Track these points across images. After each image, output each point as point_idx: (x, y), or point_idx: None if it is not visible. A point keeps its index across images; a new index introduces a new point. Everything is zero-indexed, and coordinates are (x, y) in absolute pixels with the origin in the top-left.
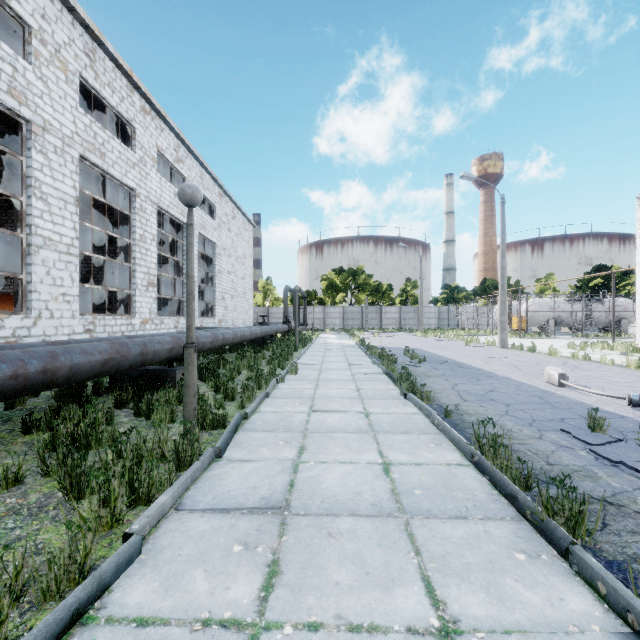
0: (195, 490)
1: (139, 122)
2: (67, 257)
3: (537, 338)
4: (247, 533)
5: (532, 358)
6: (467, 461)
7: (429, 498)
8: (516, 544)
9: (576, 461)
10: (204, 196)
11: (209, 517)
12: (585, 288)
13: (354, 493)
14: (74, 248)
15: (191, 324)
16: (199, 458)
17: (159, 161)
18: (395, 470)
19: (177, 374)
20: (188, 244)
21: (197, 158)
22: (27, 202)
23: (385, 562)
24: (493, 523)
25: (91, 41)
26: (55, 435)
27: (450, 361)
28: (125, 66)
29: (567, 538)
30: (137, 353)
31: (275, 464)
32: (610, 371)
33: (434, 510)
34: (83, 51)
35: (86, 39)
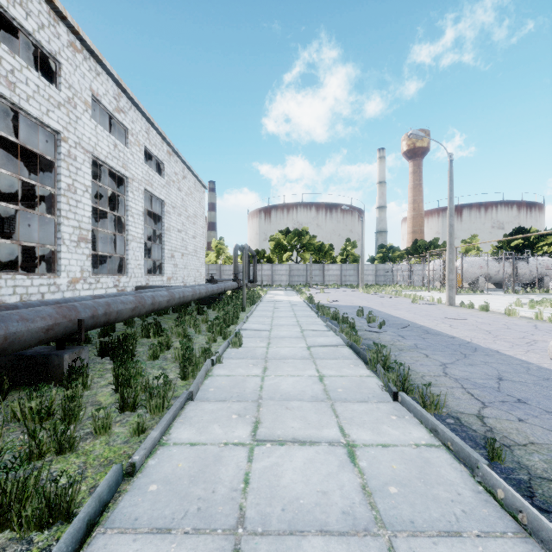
0: None
1: (66, 58)
2: None
3: (472, 294)
4: None
5: (493, 319)
6: None
7: None
8: None
9: None
10: (151, 152)
11: None
12: (506, 248)
13: None
14: None
15: None
16: None
17: (101, 113)
18: None
19: (65, 360)
20: None
21: (142, 111)
22: None
23: None
24: None
25: None
26: None
27: (410, 324)
28: None
29: None
30: None
31: None
32: None
33: None
34: None
35: None
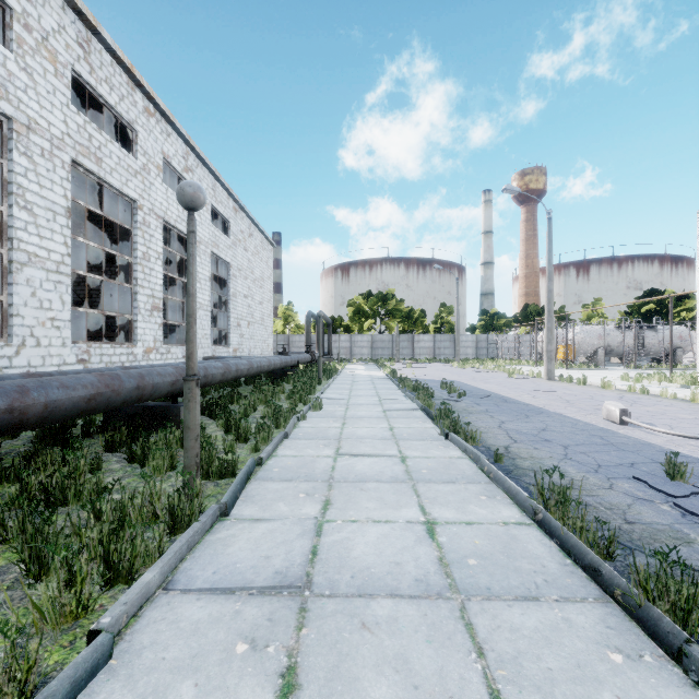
0: (192, 561)
1: (142, 125)
2: (56, 276)
3: (585, 369)
4: (255, 624)
5: (584, 391)
6: (528, 519)
7: (487, 570)
8: (607, 638)
9: (660, 518)
10: (217, 210)
11: (207, 600)
12: (636, 314)
13: (393, 564)
14: (65, 266)
15: (192, 352)
16: (199, 518)
17: (166, 171)
18: (442, 531)
19: (181, 411)
20: (189, 255)
21: (209, 167)
22: (8, 212)
23: (438, 668)
24: (573, 607)
25: (85, 30)
26: (24, 488)
27: (493, 395)
28: (125, 60)
29: (679, 634)
30: (132, 387)
31: (294, 525)
32: (674, 406)
33: (495, 588)
34: (76, 41)
35: (79, 27)
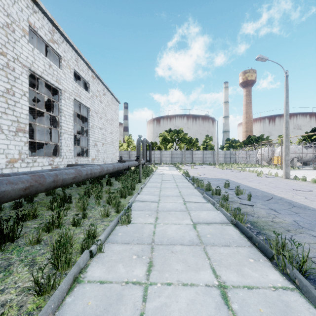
0: None
1: None
2: None
3: (292, 170)
4: None
5: None
6: None
7: None
8: None
9: None
10: (79, 75)
11: None
12: (307, 140)
13: None
14: None
15: None
16: None
17: (44, 46)
18: None
19: None
20: None
21: (71, 45)
22: None
23: None
24: None
25: None
26: None
27: (271, 196)
28: None
29: None
30: None
31: None
32: None
33: None
34: None
35: None
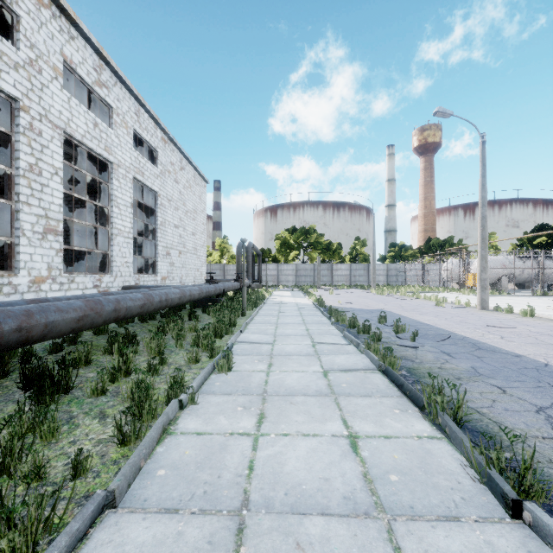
0: None
1: (27, 11)
2: None
3: (498, 296)
4: None
5: (549, 328)
6: None
7: None
8: None
9: None
10: (142, 137)
11: None
12: (527, 246)
13: None
14: None
15: None
16: None
17: (84, 91)
18: None
19: None
20: None
21: (129, 89)
22: None
23: None
24: None
25: None
26: None
27: (449, 334)
28: None
29: None
30: None
31: None
32: None
33: None
34: None
35: None
